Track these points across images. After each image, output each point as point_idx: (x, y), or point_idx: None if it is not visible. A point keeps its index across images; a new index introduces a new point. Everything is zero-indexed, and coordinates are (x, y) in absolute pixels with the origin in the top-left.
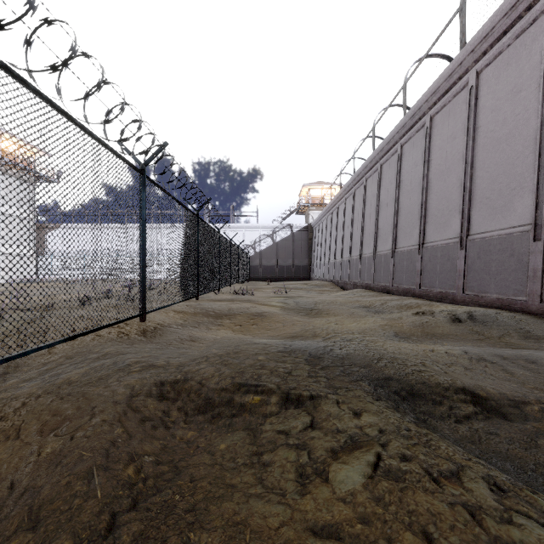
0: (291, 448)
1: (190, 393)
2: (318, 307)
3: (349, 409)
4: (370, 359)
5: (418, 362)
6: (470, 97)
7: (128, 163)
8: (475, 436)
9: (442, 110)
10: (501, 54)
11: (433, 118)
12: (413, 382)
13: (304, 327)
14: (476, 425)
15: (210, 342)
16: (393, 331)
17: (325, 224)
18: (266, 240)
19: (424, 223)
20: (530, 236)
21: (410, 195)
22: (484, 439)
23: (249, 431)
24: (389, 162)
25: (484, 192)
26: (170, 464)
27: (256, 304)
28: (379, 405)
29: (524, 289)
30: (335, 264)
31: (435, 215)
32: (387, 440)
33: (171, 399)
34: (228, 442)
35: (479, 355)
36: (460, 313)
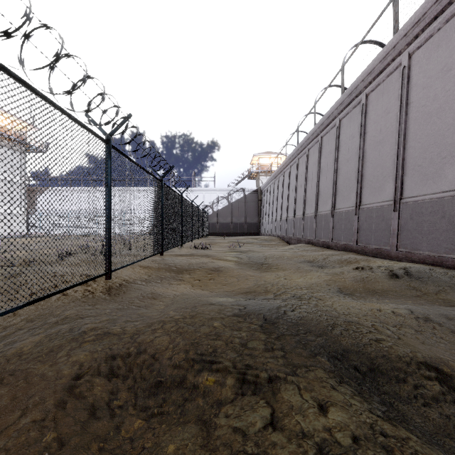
0: None
1: (142, 370)
2: (268, 261)
3: (313, 399)
4: (324, 326)
5: (370, 325)
6: (403, 76)
7: (93, 133)
8: (450, 426)
9: (376, 89)
10: (431, 37)
11: (368, 96)
12: (373, 356)
13: (256, 282)
14: (447, 410)
15: (169, 300)
16: (337, 286)
17: (273, 188)
18: (222, 201)
19: (360, 187)
20: None
21: (348, 163)
22: None
23: (202, 424)
24: (329, 135)
25: (416, 160)
26: None
27: (213, 259)
28: (345, 392)
29: None
30: (281, 222)
31: (370, 180)
32: None
33: (121, 377)
34: (177, 441)
35: (425, 316)
36: (396, 269)
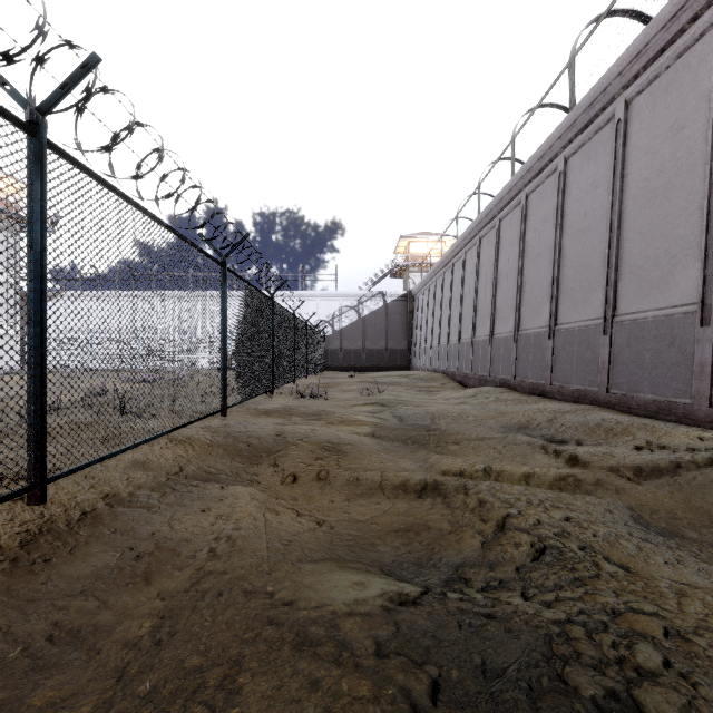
0: None
1: None
2: (438, 427)
3: None
4: None
5: None
6: None
7: None
8: None
9: (651, 86)
10: None
11: (630, 103)
12: None
13: (426, 487)
14: None
15: (184, 586)
16: (621, 501)
17: (433, 291)
18: (349, 313)
19: (615, 281)
20: None
21: (585, 236)
22: None
23: None
24: (542, 189)
25: None
26: None
27: (329, 423)
28: None
29: None
30: (448, 348)
31: (639, 267)
32: None
33: None
34: None
35: None
36: None
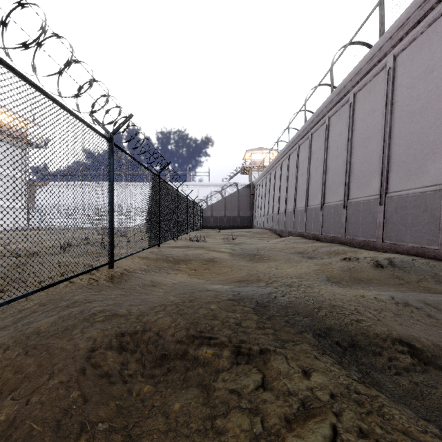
0: (244, 412)
1: (148, 345)
2: (260, 253)
3: (298, 366)
4: (311, 308)
5: (353, 309)
6: (388, 77)
7: (98, 132)
8: (417, 391)
9: (364, 88)
10: (415, 40)
11: (356, 95)
12: (353, 333)
13: (249, 272)
14: (416, 378)
15: (168, 288)
16: (325, 275)
17: (265, 183)
18: (216, 195)
19: (348, 182)
20: (441, 194)
21: (337, 159)
22: (426, 394)
23: (202, 388)
24: (318, 132)
25: (400, 157)
26: (124, 431)
27: (208, 251)
28: (326, 361)
29: (437, 239)
30: (273, 216)
31: (358, 176)
32: (340, 408)
33: (130, 351)
34: (182, 401)
35: (405, 301)
36: (381, 259)
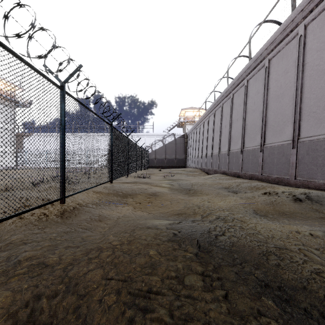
0: None
1: (67, 316)
2: (194, 187)
3: None
4: (258, 254)
5: (297, 251)
6: (299, 43)
7: (47, 78)
8: None
9: (277, 55)
10: (324, 10)
11: (270, 60)
12: (321, 295)
13: (186, 205)
14: None
15: (113, 223)
16: (252, 208)
17: (196, 133)
18: (159, 143)
19: (264, 130)
20: None
21: (254, 112)
22: None
23: None
24: (239, 92)
25: (311, 108)
26: None
27: (151, 186)
28: None
29: None
30: (202, 158)
31: (273, 125)
32: None
33: None
34: None
35: None
36: (298, 194)
